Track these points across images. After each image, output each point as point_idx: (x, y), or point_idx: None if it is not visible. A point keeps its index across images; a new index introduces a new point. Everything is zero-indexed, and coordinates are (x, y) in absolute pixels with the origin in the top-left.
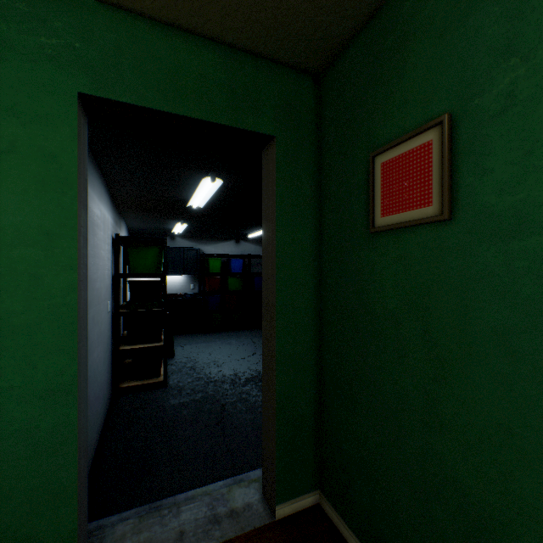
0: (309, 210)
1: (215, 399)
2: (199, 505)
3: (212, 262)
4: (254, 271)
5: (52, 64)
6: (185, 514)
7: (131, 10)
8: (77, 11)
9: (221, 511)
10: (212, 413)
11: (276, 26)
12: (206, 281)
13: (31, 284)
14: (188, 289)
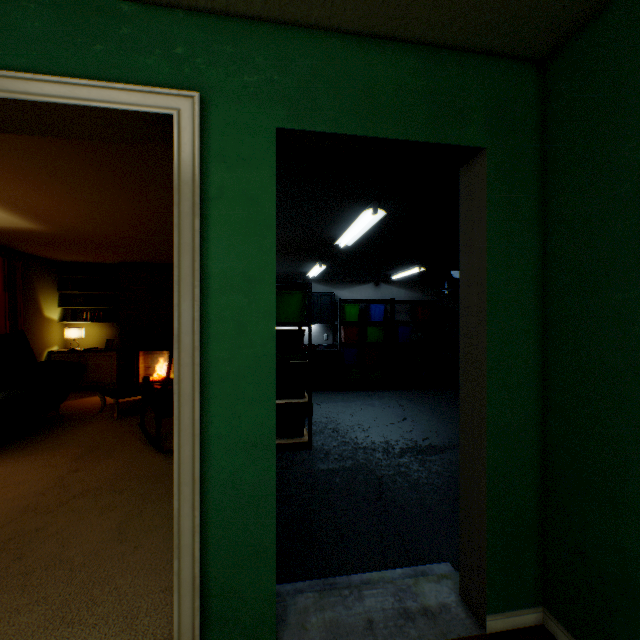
0: (529, 239)
1: (369, 469)
2: (383, 592)
3: (348, 309)
4: (396, 319)
5: (253, 103)
6: (369, 600)
7: (326, 28)
8: (275, 42)
9: (411, 606)
10: (368, 485)
11: (499, 7)
12: (341, 331)
13: (236, 332)
14: (321, 340)
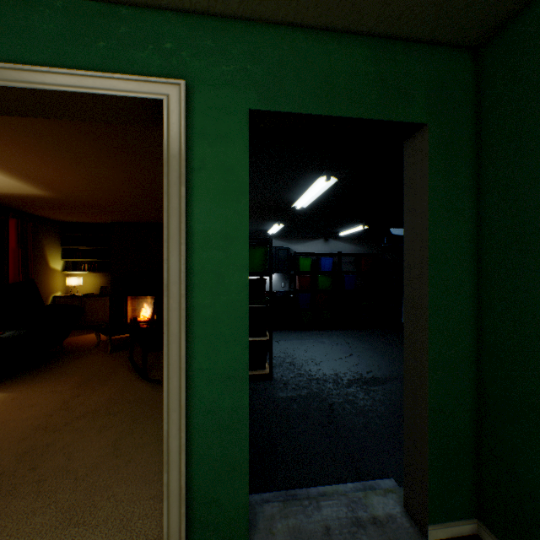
0: (465, 202)
1: (321, 397)
2: (337, 503)
3: (302, 261)
4: (342, 269)
5: (229, 88)
6: (325, 510)
7: (291, 24)
8: (248, 36)
9: (362, 515)
10: (321, 411)
11: (441, 2)
12: (296, 279)
13: (215, 282)
14: (279, 287)
